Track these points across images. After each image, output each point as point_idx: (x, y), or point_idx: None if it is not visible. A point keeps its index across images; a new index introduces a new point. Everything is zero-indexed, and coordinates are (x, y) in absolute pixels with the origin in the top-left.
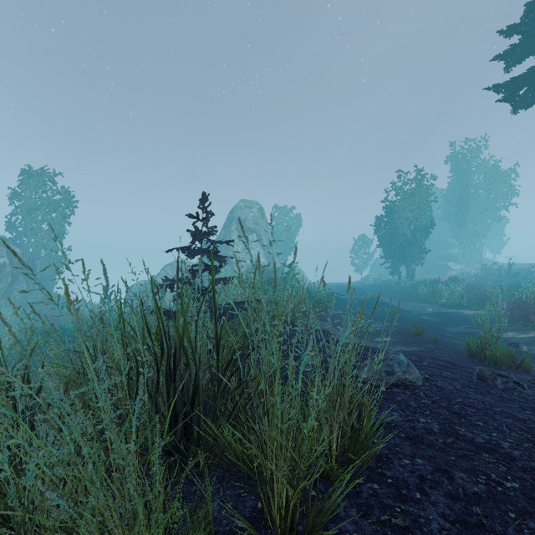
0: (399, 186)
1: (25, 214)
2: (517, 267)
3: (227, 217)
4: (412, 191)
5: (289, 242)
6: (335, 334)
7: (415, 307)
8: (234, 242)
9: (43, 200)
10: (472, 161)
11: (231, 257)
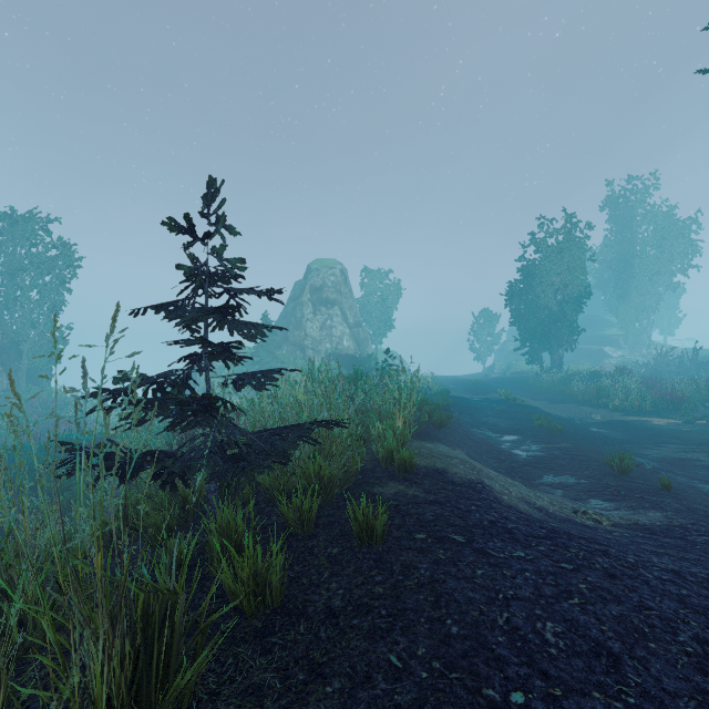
0: (540, 239)
1: (6, 277)
2: (702, 354)
3: (298, 284)
4: (559, 246)
5: (385, 319)
6: (498, 490)
7: (574, 412)
8: (307, 319)
9: (31, 257)
10: (638, 207)
11: (277, 327)
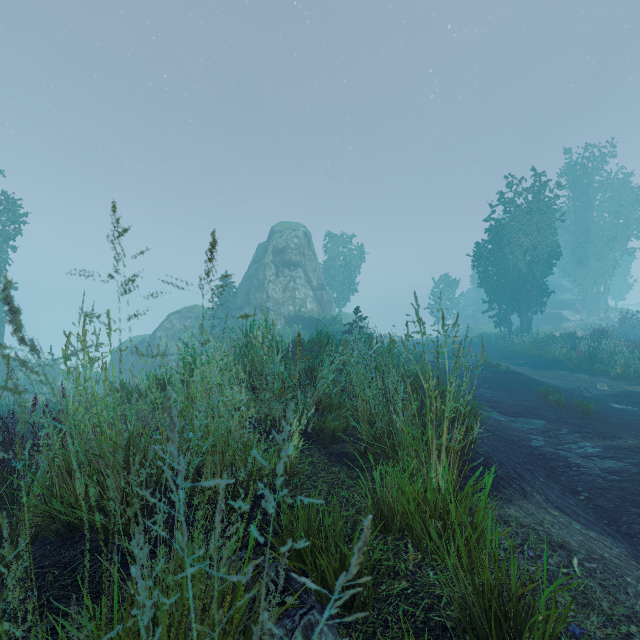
0: (509, 199)
1: None
2: None
3: (261, 246)
4: (528, 206)
5: (348, 283)
6: None
7: (571, 380)
8: (269, 280)
9: None
10: (595, 174)
11: None
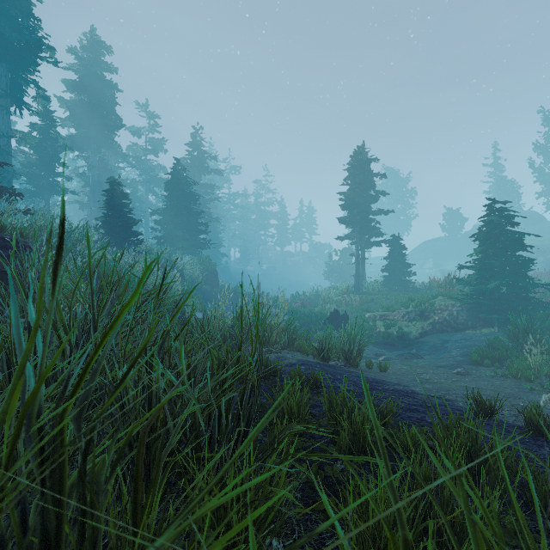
0: None
1: None
2: None
3: None
4: None
5: None
6: None
7: None
8: None
9: None
10: None
11: None
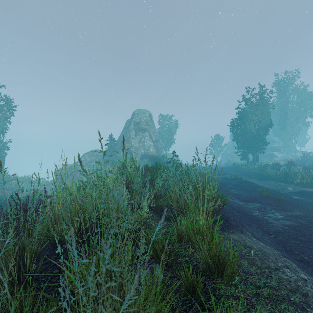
0: (247, 98)
1: None
2: None
3: (128, 121)
4: (257, 102)
5: (170, 138)
6: None
7: (275, 185)
8: (132, 137)
9: None
10: (289, 86)
11: None
